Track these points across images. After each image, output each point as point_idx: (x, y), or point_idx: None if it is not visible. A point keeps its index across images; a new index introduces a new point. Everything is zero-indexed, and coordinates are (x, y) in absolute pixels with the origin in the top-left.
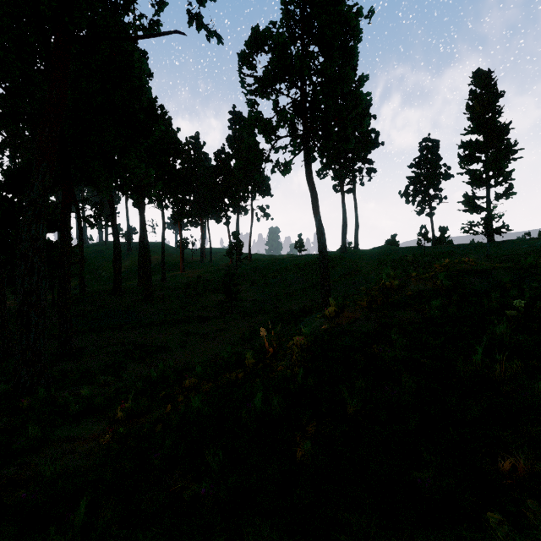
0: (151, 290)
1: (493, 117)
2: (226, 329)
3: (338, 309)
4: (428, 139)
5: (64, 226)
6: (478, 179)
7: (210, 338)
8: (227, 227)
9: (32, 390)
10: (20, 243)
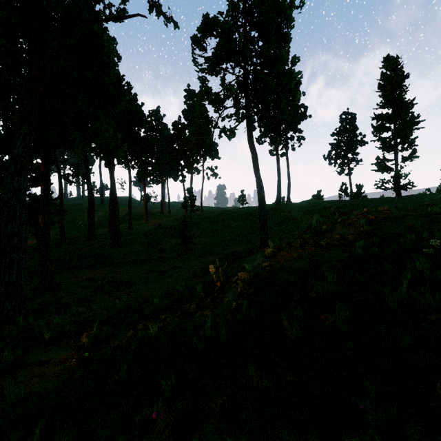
0: (119, 235)
1: (400, 94)
2: (182, 267)
3: (276, 250)
4: (347, 113)
5: (44, 181)
6: (388, 145)
7: (167, 275)
8: (183, 184)
9: (14, 319)
10: (4, 193)
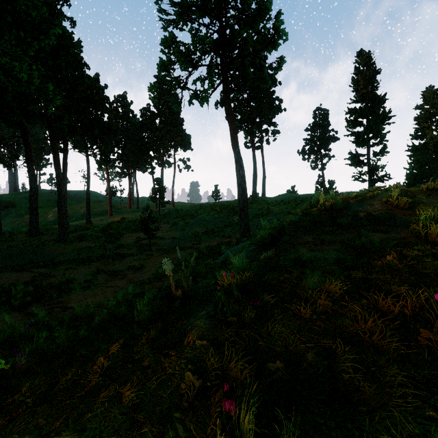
0: (66, 228)
1: (373, 88)
2: (141, 266)
3: (275, 233)
4: (320, 108)
5: None
6: (362, 139)
7: (119, 276)
8: (152, 177)
9: None
10: None
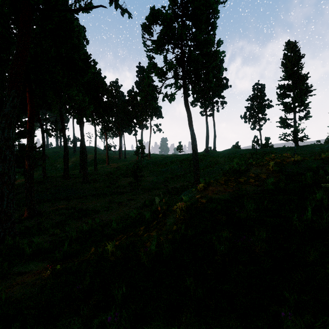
0: (87, 175)
1: (298, 69)
2: (134, 199)
3: (206, 185)
4: (258, 84)
5: (29, 133)
6: (289, 108)
7: (123, 205)
8: (135, 137)
9: (4, 238)
10: None
